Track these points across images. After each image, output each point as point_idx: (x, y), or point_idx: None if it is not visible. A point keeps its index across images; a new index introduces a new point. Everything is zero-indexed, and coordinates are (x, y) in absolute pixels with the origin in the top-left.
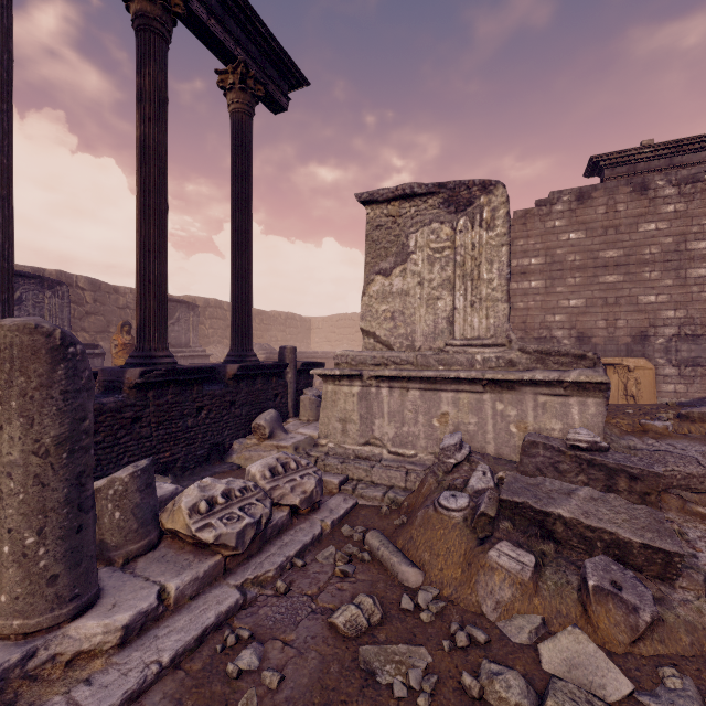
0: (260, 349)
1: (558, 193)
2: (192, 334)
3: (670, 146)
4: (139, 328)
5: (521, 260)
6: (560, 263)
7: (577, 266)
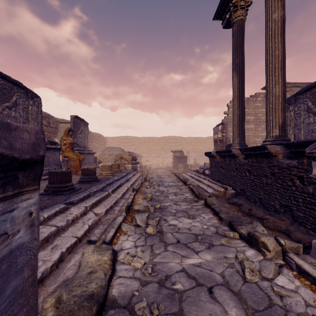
0: (122, 150)
1: (259, 93)
2: (86, 140)
3: (292, 84)
4: (283, 124)
5: (246, 117)
6: (259, 119)
7: (265, 121)
